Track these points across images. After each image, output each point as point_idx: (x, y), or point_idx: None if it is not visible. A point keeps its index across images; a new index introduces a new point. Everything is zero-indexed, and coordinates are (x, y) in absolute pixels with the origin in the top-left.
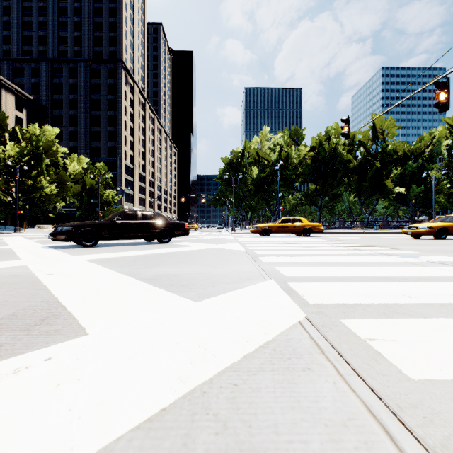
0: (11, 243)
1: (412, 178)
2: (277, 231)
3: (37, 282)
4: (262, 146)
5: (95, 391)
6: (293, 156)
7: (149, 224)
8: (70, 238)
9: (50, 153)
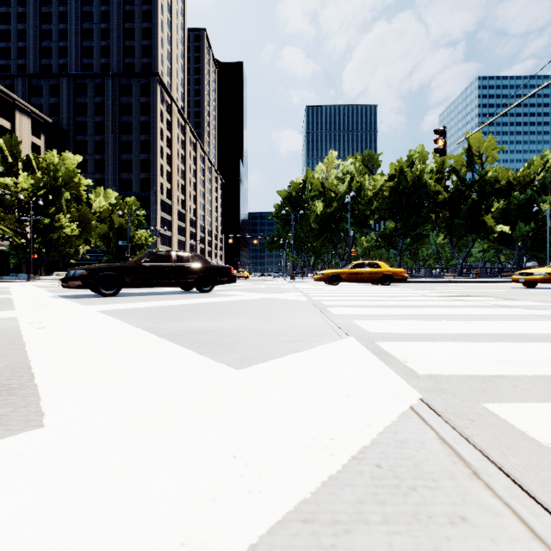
0: (16, 292)
1: (518, 213)
2: (348, 278)
3: (17, 339)
4: (328, 176)
5: None
6: (367, 187)
7: (186, 268)
8: (85, 285)
9: (71, 186)
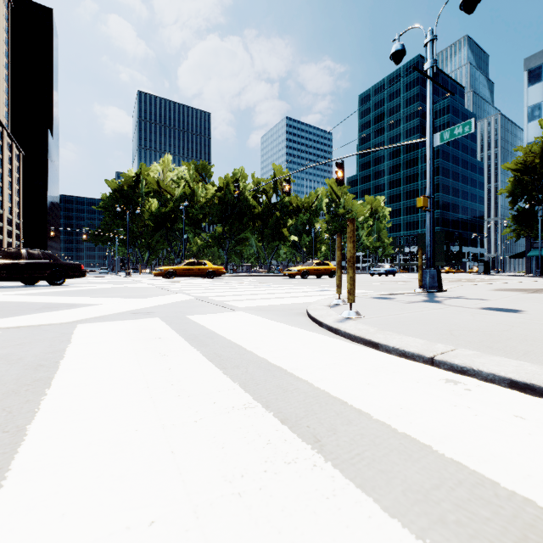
0: None
1: (303, 228)
2: (182, 273)
3: (9, 302)
4: (164, 177)
5: (134, 306)
6: (200, 194)
7: (39, 265)
8: None
9: None
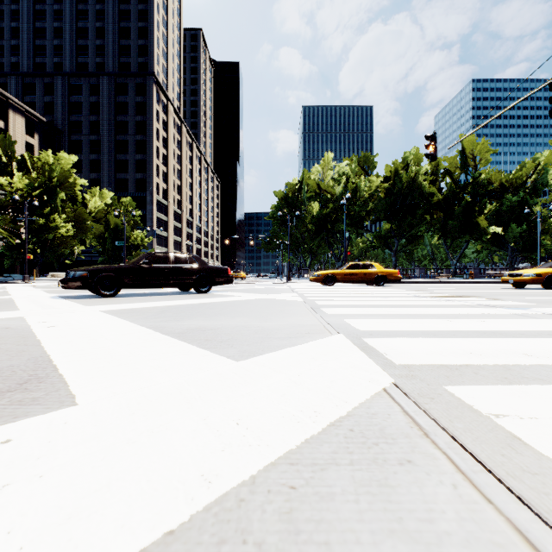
0: (14, 293)
1: (511, 214)
2: (343, 279)
3: (31, 336)
4: (324, 177)
5: (61, 498)
6: (362, 189)
7: (184, 269)
8: (85, 286)
9: (66, 186)
